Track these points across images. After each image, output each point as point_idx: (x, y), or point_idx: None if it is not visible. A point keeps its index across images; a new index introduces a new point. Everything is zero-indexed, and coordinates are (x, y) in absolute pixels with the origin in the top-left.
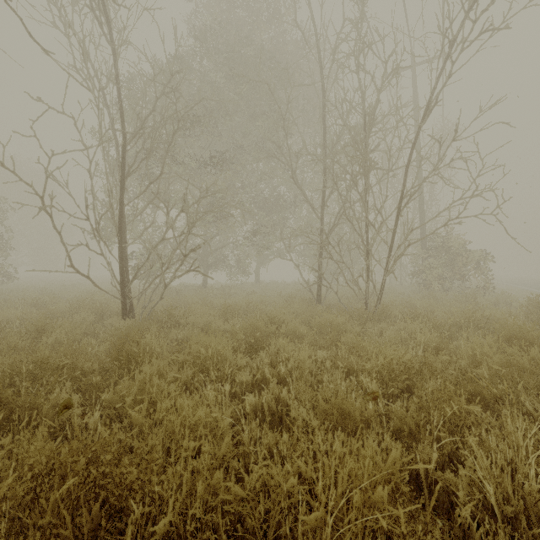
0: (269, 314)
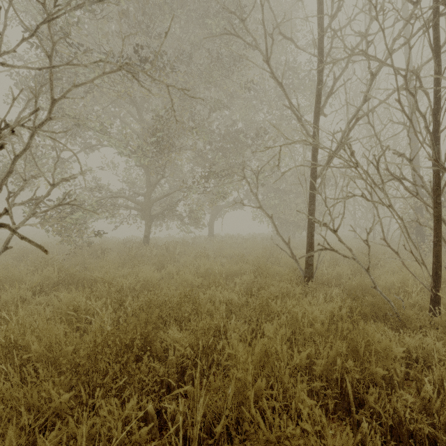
0: (233, 356)
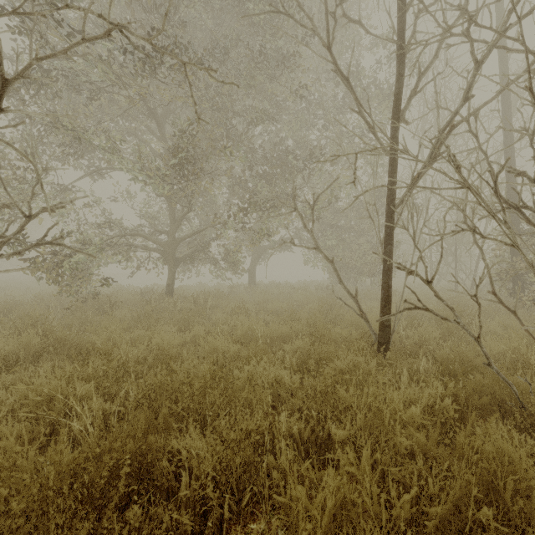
0: (286, 507)
